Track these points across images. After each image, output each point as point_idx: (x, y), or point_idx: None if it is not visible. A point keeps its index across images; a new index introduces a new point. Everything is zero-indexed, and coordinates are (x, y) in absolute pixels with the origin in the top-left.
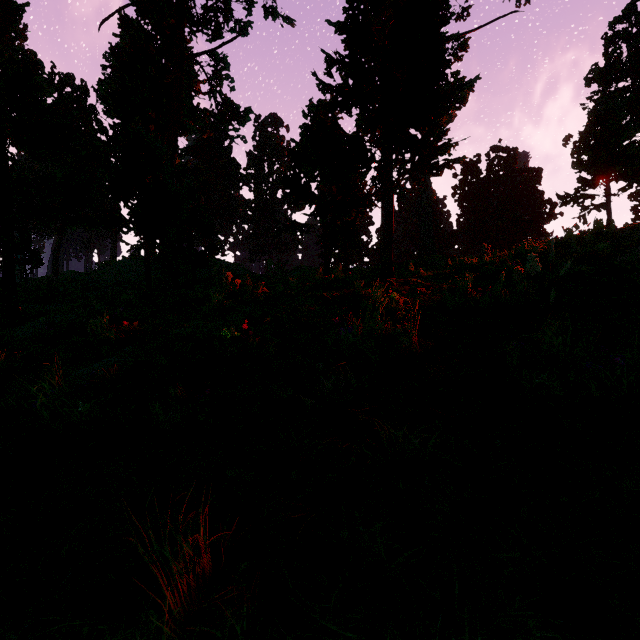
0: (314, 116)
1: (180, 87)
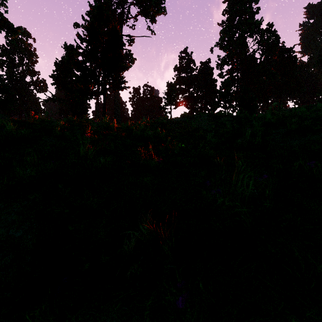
0: (68, 51)
1: None
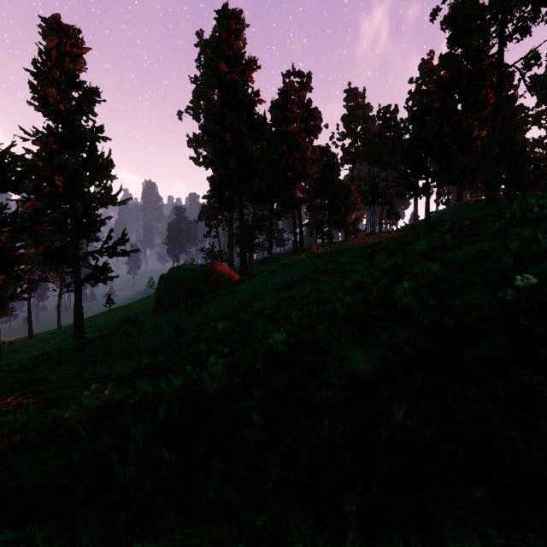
0: None
1: (500, 90)
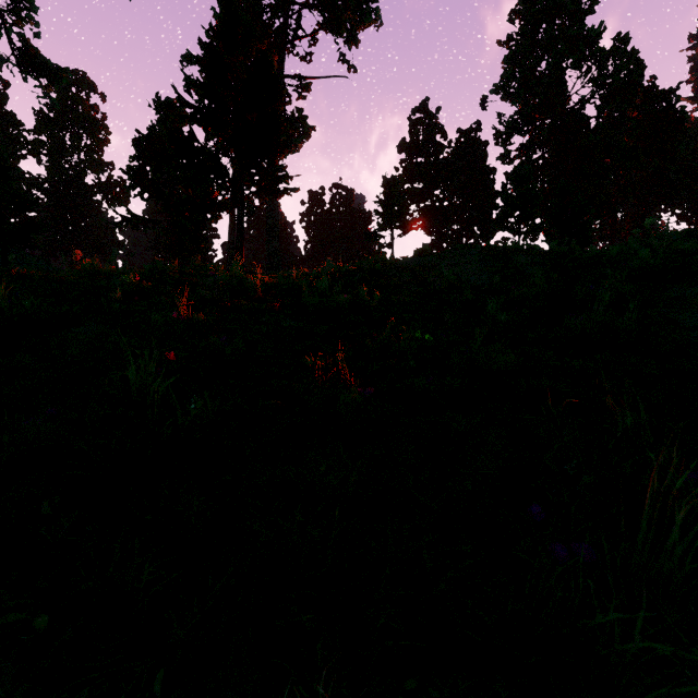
0: (163, 113)
1: None
